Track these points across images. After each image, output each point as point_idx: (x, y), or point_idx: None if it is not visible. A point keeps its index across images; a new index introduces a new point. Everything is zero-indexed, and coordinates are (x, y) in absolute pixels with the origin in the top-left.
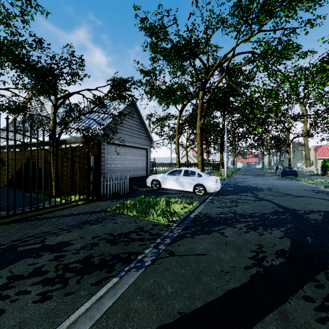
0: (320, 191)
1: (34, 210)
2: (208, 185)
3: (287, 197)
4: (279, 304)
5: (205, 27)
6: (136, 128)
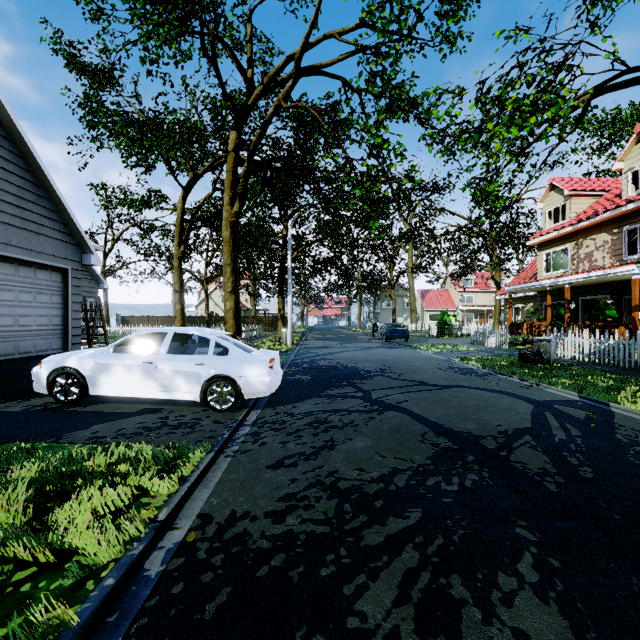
0: (464, 369)
1: None
2: (249, 378)
3: (426, 391)
4: None
5: None
6: (11, 194)
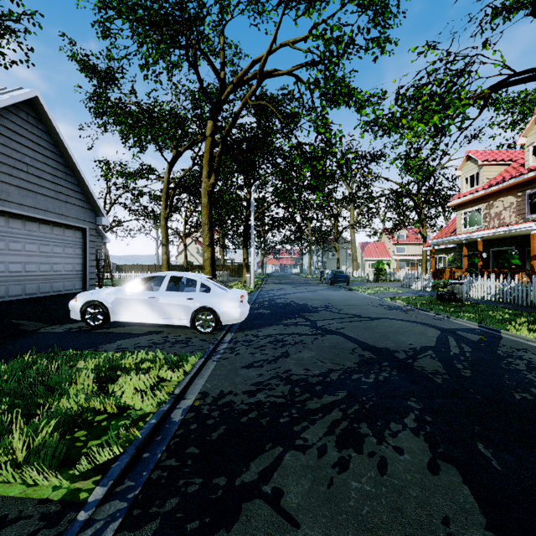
0: (391, 306)
1: None
2: (225, 309)
3: (359, 321)
4: None
5: None
6: (48, 174)
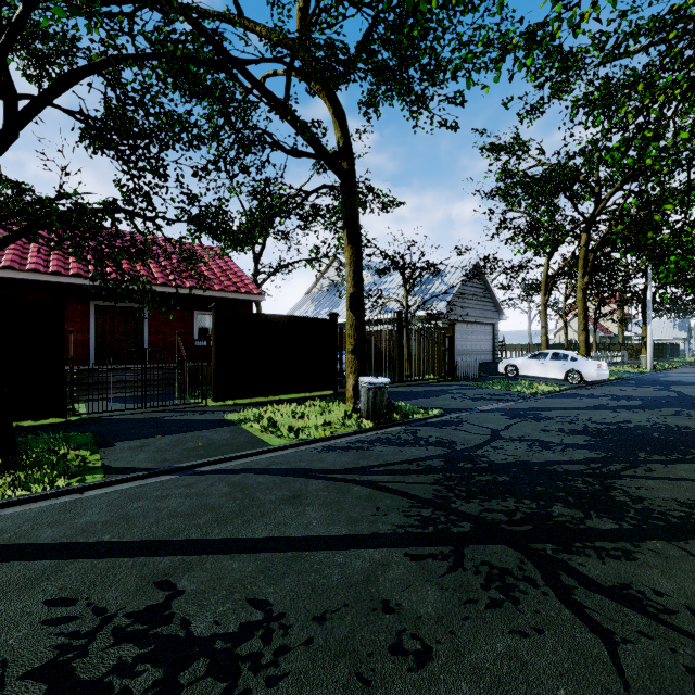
0: None
1: (416, 380)
2: (587, 371)
3: None
4: (595, 410)
5: (586, 157)
6: (479, 297)
